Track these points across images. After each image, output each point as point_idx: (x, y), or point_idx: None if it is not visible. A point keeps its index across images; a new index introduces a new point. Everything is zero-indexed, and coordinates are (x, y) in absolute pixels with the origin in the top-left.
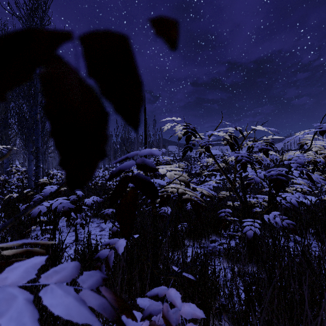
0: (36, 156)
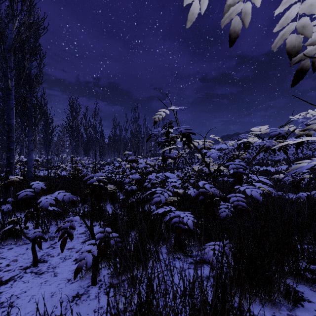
0: (7, 136)
